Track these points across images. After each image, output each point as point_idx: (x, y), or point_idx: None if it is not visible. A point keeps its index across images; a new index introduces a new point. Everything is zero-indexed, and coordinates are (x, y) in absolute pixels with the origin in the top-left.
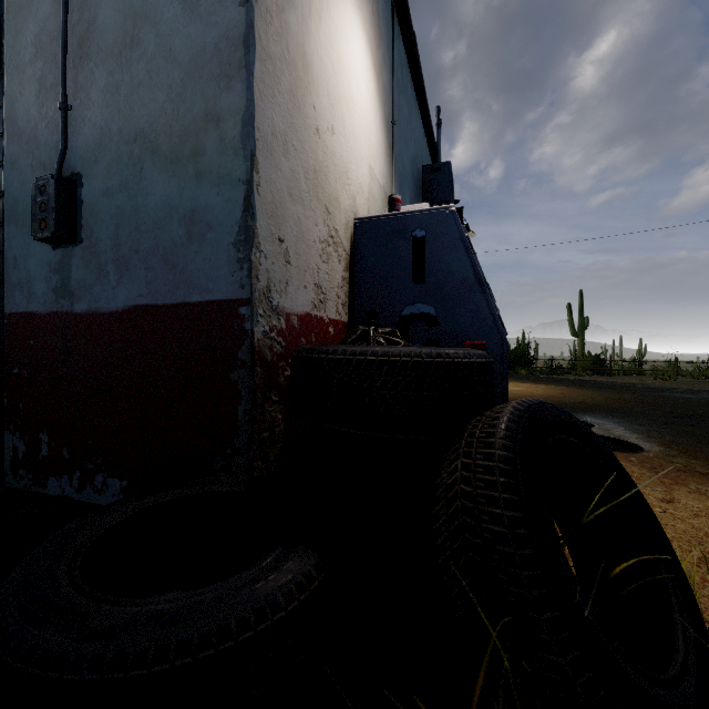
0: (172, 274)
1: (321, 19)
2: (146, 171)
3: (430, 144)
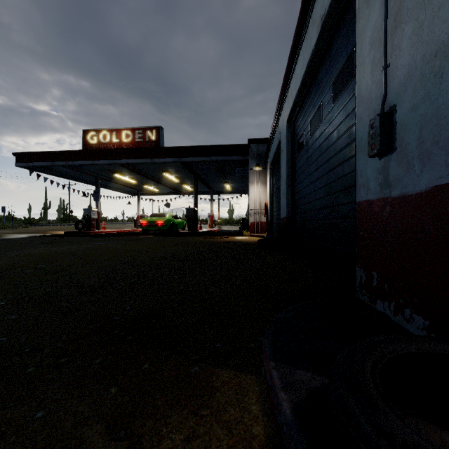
0: None
1: None
2: (445, 74)
3: None
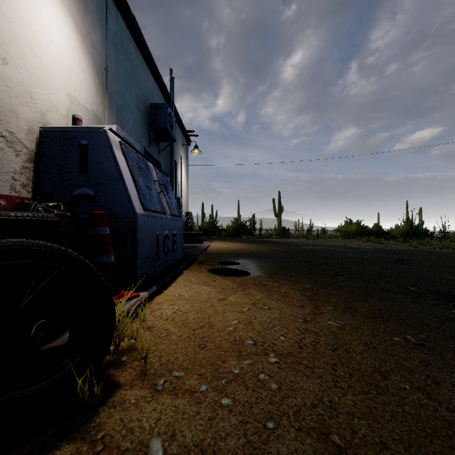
0: None
1: None
2: None
3: (162, 91)
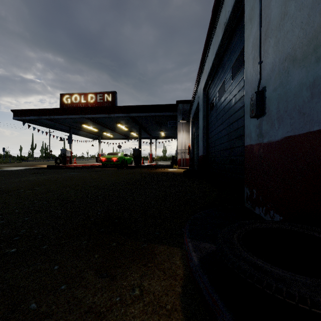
0: (302, 118)
1: None
2: (290, 72)
3: None
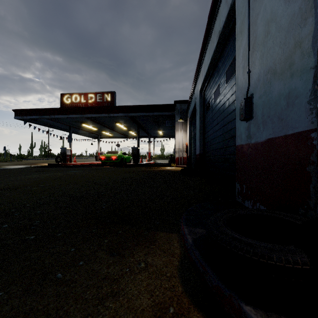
0: (281, 123)
1: None
2: (272, 83)
3: None
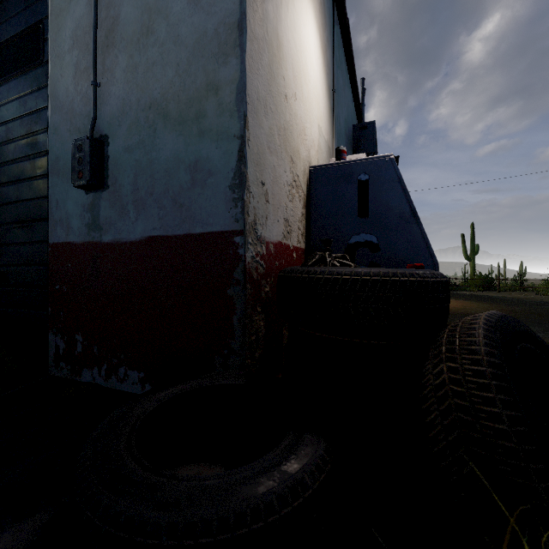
0: (179, 211)
1: (288, 8)
2: (159, 131)
3: (357, 108)
